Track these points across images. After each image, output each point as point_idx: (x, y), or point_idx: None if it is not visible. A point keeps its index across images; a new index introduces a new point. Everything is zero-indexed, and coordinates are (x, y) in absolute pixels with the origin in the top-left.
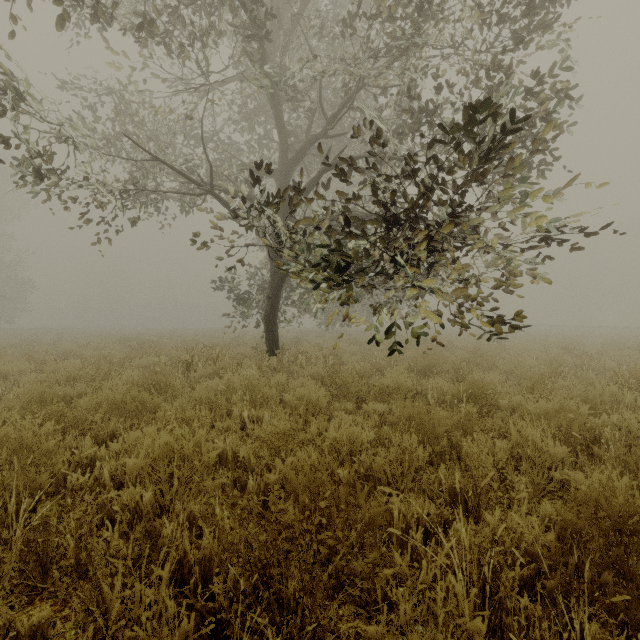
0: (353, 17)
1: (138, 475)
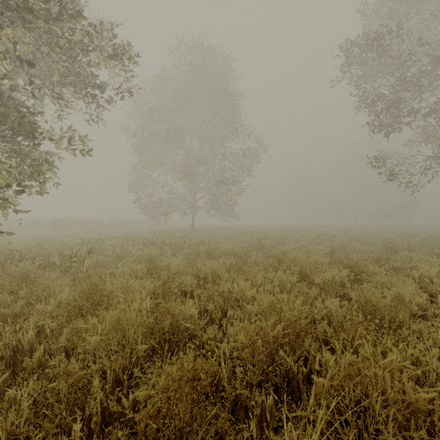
0: None
1: None
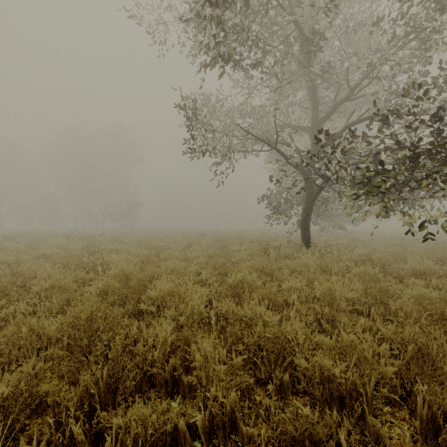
0: (380, 21)
1: (306, 300)
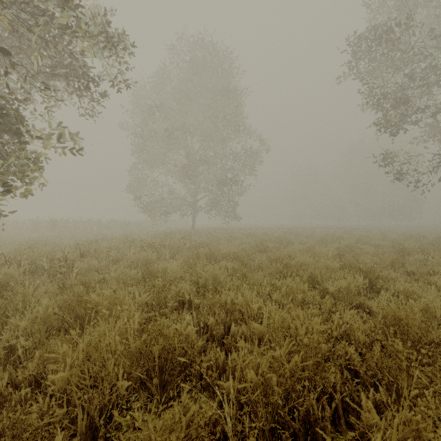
0: None
1: None
